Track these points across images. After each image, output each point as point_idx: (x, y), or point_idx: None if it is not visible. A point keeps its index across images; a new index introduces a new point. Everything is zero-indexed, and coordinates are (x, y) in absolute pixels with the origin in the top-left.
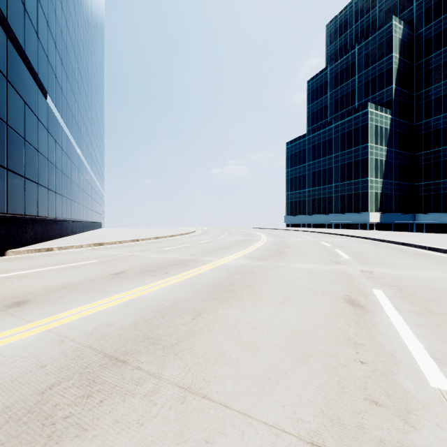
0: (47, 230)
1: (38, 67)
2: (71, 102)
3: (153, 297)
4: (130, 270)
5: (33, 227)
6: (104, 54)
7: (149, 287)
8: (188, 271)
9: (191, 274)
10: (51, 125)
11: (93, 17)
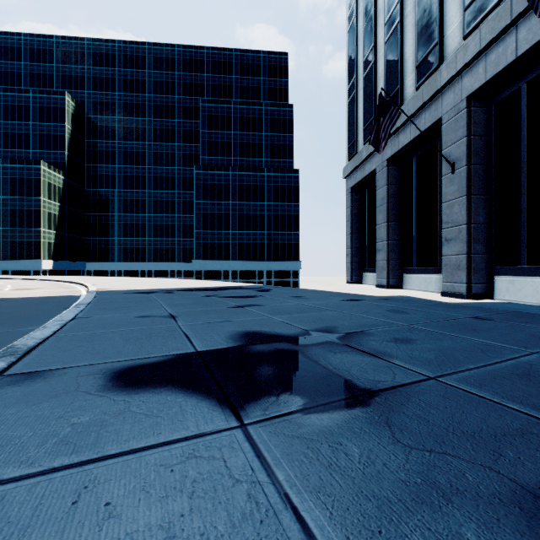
0: None
1: None
2: None
3: None
4: None
5: None
6: None
7: None
8: None
9: None
10: None
11: None
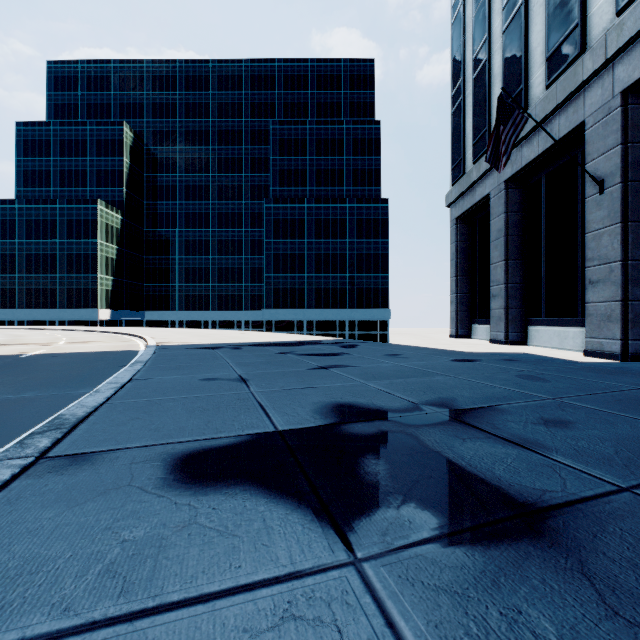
0: None
1: None
2: None
3: None
4: None
5: None
6: None
7: None
8: None
9: None
10: None
11: None
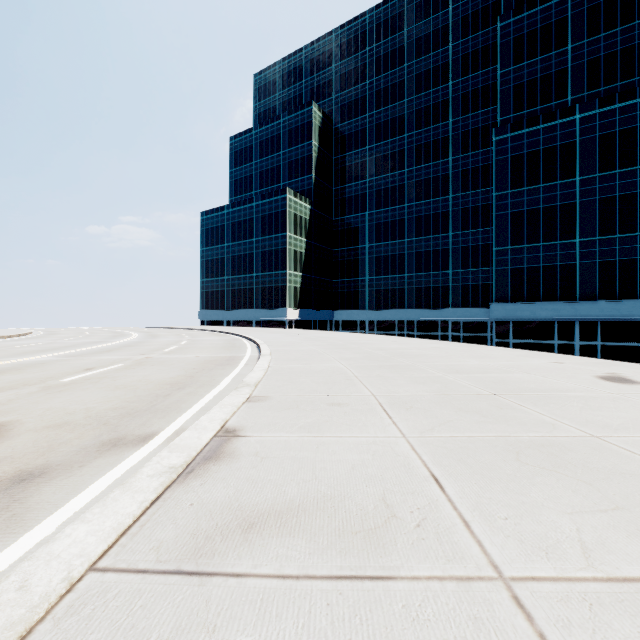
0: None
1: None
2: None
3: None
4: None
5: None
6: None
7: None
8: None
9: None
10: None
11: None
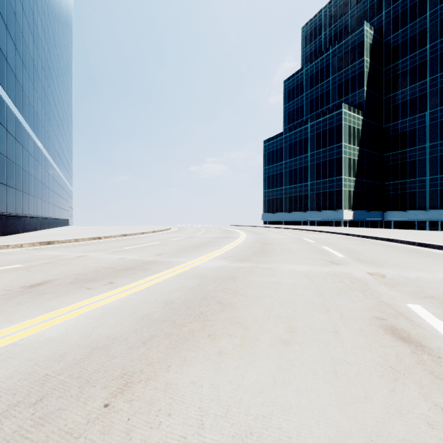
0: None
1: None
2: (22, 78)
3: (56, 337)
4: (59, 279)
5: None
6: (72, 38)
7: (65, 312)
8: (143, 279)
9: (145, 284)
10: None
11: None
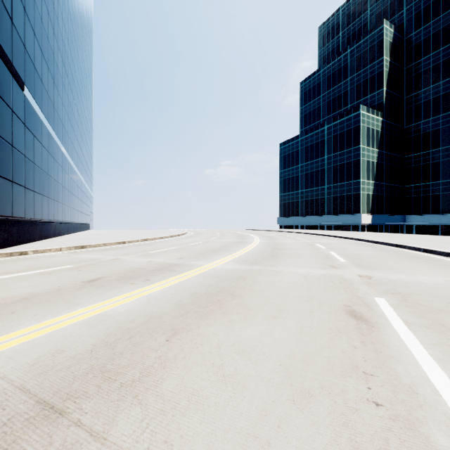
0: (24, 232)
1: (13, 55)
2: (54, 96)
3: (124, 311)
4: (107, 277)
5: (6, 229)
6: (92, 49)
7: (123, 298)
8: (171, 277)
9: (174, 281)
10: (29, 119)
11: (80, 10)
